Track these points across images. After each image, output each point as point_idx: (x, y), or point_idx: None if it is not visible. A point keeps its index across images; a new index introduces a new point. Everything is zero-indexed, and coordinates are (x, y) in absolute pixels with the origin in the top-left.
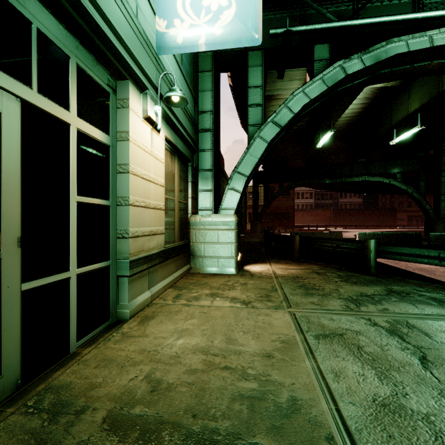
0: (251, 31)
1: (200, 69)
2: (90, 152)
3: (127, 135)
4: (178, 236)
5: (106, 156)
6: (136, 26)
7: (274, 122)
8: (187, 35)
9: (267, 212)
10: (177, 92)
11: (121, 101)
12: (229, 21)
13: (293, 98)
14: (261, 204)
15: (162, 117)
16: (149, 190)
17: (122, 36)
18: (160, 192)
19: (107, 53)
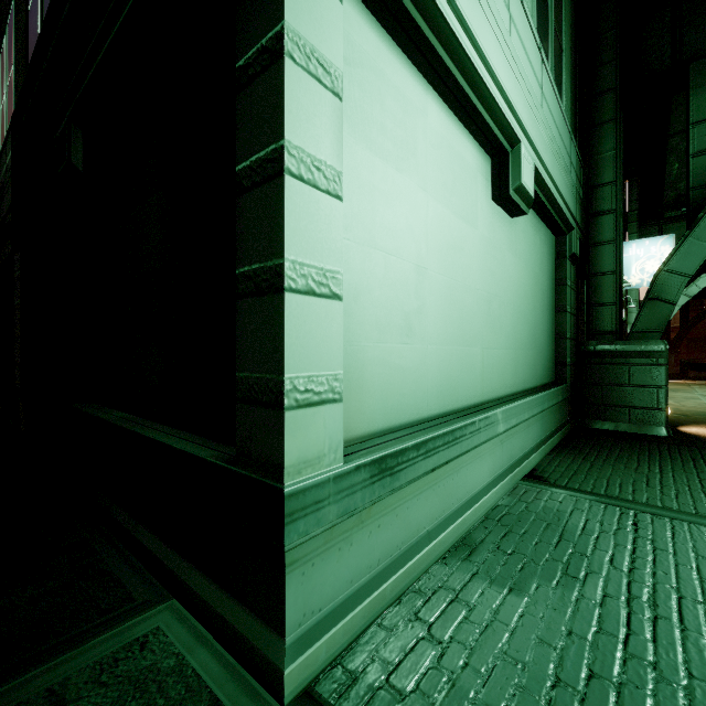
0: None
1: None
2: None
3: None
4: None
5: None
6: None
7: (684, 294)
8: (637, 282)
9: (687, 337)
10: (634, 305)
11: None
12: None
13: (699, 279)
14: (674, 326)
15: None
16: None
17: None
18: None
19: None
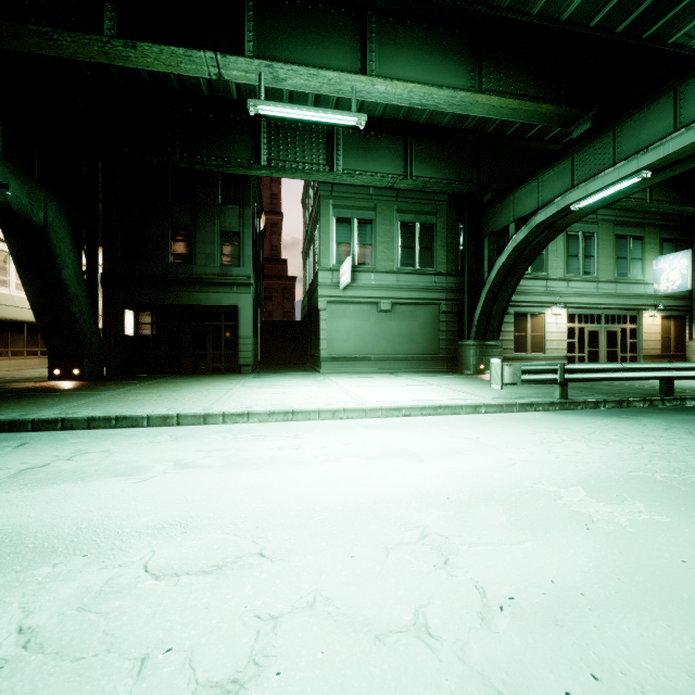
0: (686, 287)
1: (693, 270)
2: (631, 331)
3: (642, 324)
4: (674, 351)
5: (636, 330)
6: (644, 296)
7: None
8: (664, 289)
9: None
10: (659, 308)
11: (640, 315)
12: (678, 284)
13: None
14: None
15: (658, 310)
16: (651, 336)
17: (639, 304)
18: (658, 335)
19: (635, 310)
